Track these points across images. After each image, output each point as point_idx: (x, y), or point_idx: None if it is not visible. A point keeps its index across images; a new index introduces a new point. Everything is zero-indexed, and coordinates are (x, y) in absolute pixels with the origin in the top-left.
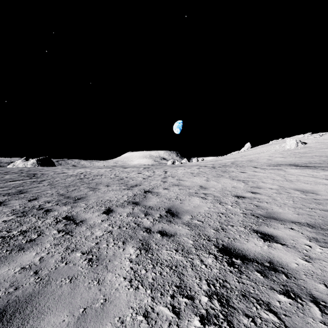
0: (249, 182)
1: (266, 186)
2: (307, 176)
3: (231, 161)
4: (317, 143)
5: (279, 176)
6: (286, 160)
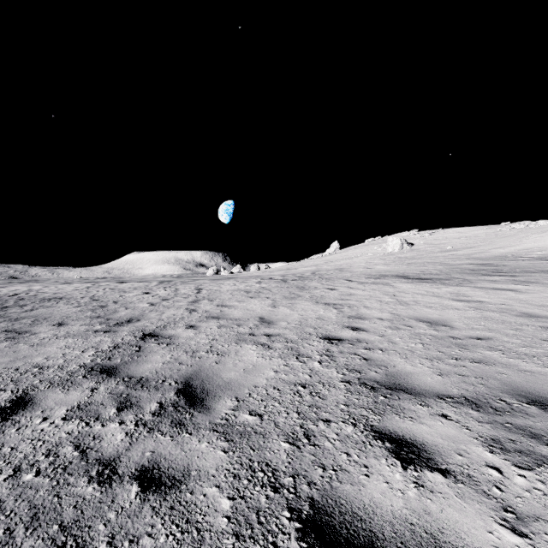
0: (345, 308)
1: (373, 315)
2: (427, 295)
3: (312, 269)
4: (427, 245)
5: (387, 295)
6: (391, 269)
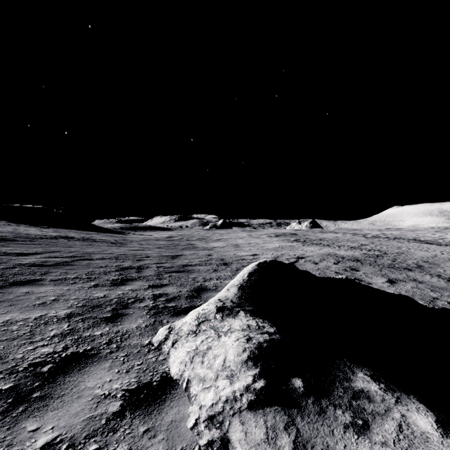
0: None
1: None
2: None
3: None
4: None
5: None
6: None
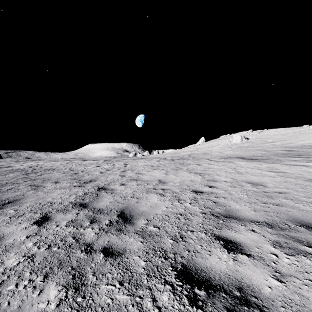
0: (206, 175)
1: (221, 179)
2: (254, 168)
3: (188, 153)
4: (257, 139)
5: (231, 168)
6: (234, 153)
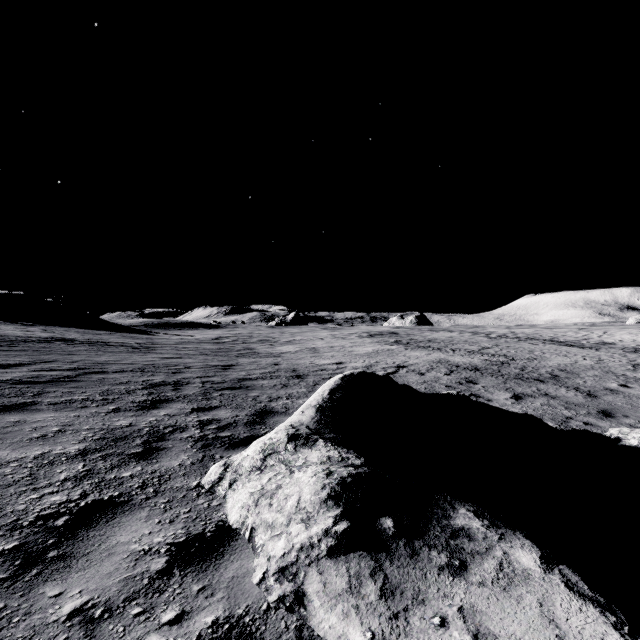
0: None
1: None
2: None
3: None
4: None
5: None
6: None
